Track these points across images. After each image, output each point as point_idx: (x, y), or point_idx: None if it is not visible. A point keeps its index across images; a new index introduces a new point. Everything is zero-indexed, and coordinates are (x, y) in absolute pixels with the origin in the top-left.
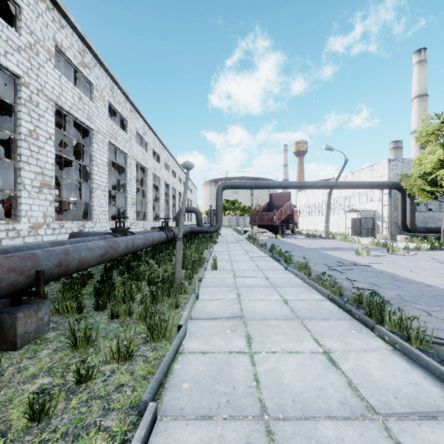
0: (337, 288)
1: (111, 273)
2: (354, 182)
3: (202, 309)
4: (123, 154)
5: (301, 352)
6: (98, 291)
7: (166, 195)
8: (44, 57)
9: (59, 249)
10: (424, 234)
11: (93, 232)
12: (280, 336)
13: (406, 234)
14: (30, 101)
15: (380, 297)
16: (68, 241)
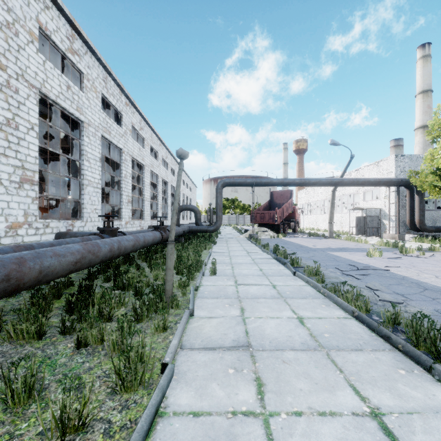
0: (363, 303)
1: (96, 279)
2: (360, 179)
3: (196, 332)
4: (117, 149)
5: (338, 414)
6: (71, 306)
7: (165, 194)
8: (25, 38)
9: (9, 257)
10: (433, 233)
11: (81, 232)
12: (303, 380)
13: (413, 234)
14: (7, 86)
15: (432, 321)
16: (39, 244)
